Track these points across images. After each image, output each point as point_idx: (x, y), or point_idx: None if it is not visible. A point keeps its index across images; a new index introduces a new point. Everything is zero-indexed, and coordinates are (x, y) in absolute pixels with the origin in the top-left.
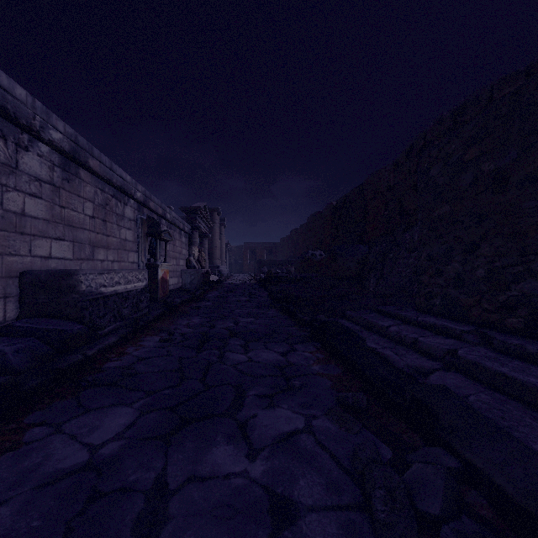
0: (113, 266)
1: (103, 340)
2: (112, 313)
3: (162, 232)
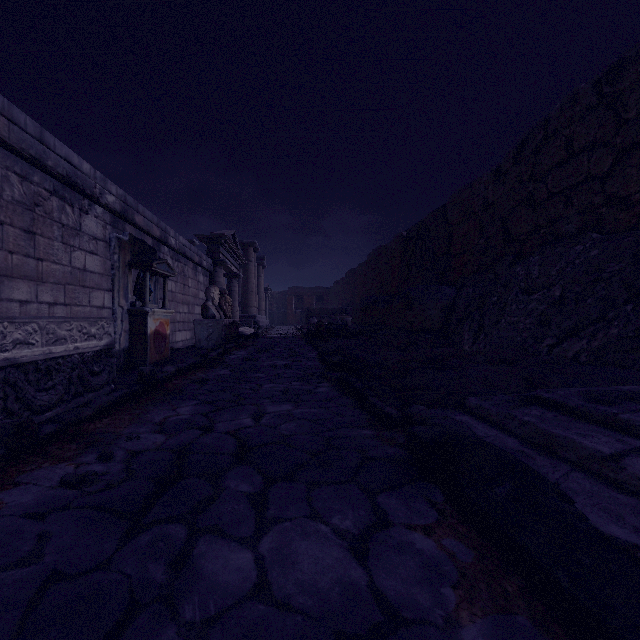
0: (52, 311)
1: None
2: None
3: (154, 261)
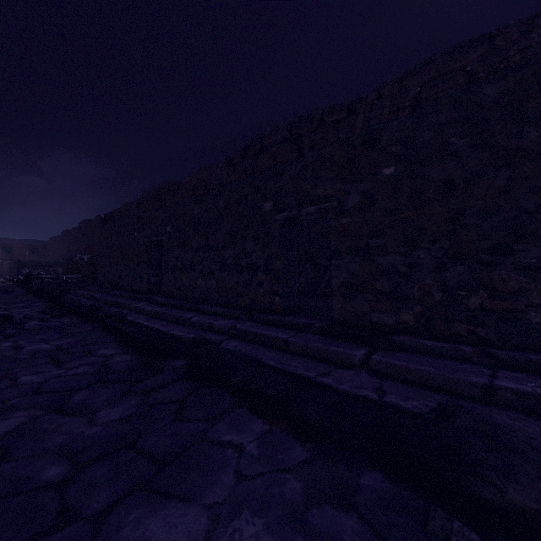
0: None
1: None
2: None
3: None
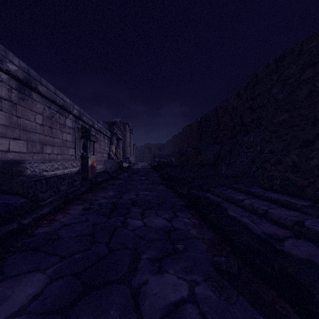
0: (57, 157)
1: (39, 210)
2: (52, 189)
3: (91, 136)
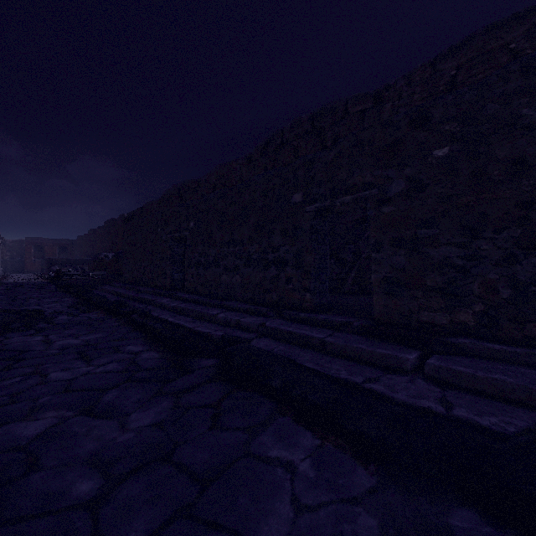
0: None
1: None
2: None
3: None
